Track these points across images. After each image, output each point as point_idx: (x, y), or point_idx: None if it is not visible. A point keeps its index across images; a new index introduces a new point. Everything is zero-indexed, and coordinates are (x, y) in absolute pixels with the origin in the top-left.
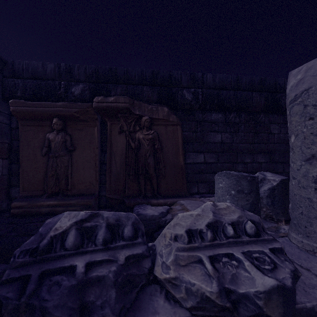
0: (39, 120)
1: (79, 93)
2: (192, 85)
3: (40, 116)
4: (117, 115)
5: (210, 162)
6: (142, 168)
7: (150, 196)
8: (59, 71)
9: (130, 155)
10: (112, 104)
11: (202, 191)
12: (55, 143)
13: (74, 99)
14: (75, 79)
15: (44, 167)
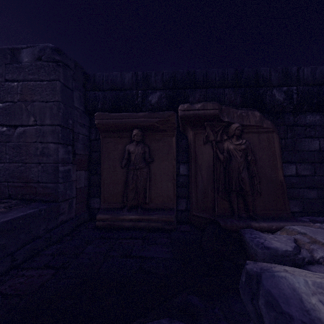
0: (119, 132)
1: (155, 102)
2: (285, 83)
3: (121, 127)
4: (202, 123)
5: (304, 175)
6: (235, 183)
7: (245, 217)
8: (136, 79)
9: (217, 168)
10: (199, 112)
11: (294, 209)
12: (135, 155)
13: (150, 108)
14: (151, 87)
15: (123, 179)
